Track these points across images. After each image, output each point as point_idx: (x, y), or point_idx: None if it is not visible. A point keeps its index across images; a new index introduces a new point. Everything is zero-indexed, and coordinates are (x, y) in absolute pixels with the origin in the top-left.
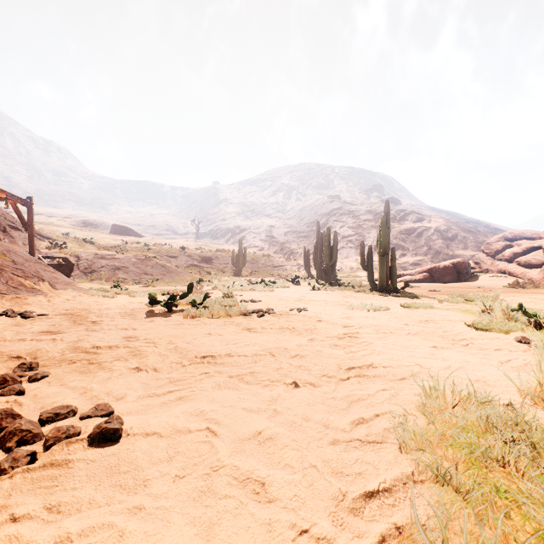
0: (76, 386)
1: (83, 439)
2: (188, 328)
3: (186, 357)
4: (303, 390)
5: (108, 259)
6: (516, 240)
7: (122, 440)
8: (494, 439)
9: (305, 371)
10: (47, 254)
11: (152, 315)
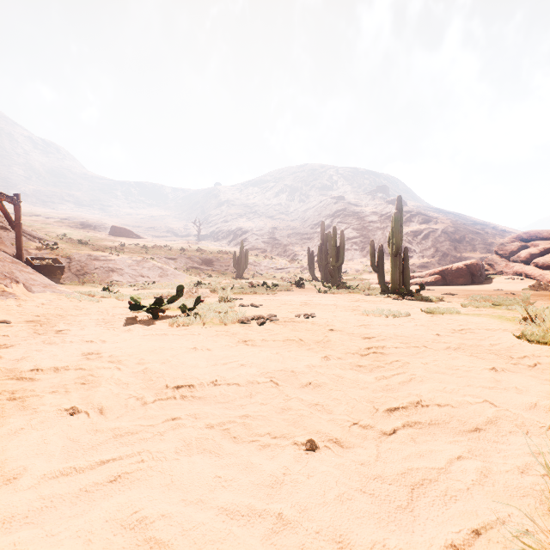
0: None
1: None
2: (170, 340)
3: (154, 386)
4: (326, 456)
5: (102, 261)
6: (532, 241)
7: None
8: None
9: (324, 414)
10: (36, 255)
11: (133, 323)
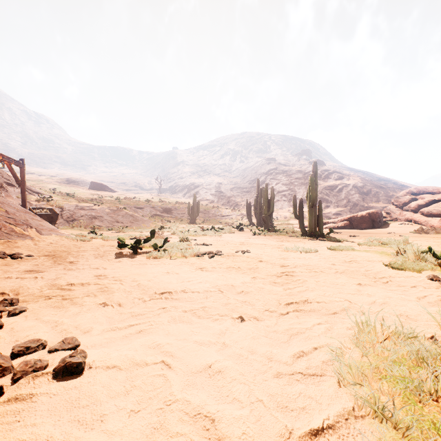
0: (49, 320)
1: (48, 372)
2: (150, 267)
3: (147, 293)
4: (248, 324)
5: (86, 210)
6: (420, 195)
7: (85, 373)
8: (425, 374)
9: (249, 306)
10: (36, 206)
11: (120, 256)
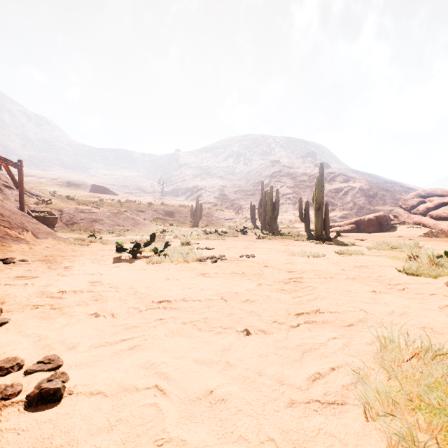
0: (32, 333)
1: (19, 401)
2: (149, 273)
3: (144, 302)
4: (255, 338)
5: (86, 213)
6: (428, 197)
7: (64, 401)
8: None
9: (256, 317)
10: (35, 209)
11: (119, 261)
